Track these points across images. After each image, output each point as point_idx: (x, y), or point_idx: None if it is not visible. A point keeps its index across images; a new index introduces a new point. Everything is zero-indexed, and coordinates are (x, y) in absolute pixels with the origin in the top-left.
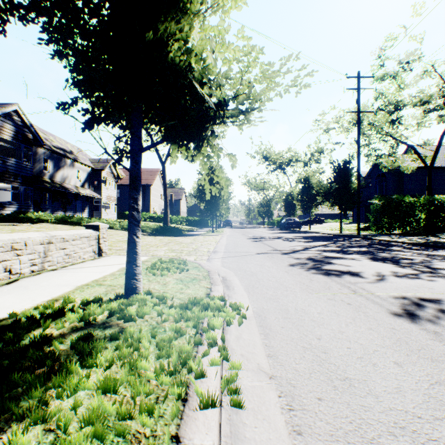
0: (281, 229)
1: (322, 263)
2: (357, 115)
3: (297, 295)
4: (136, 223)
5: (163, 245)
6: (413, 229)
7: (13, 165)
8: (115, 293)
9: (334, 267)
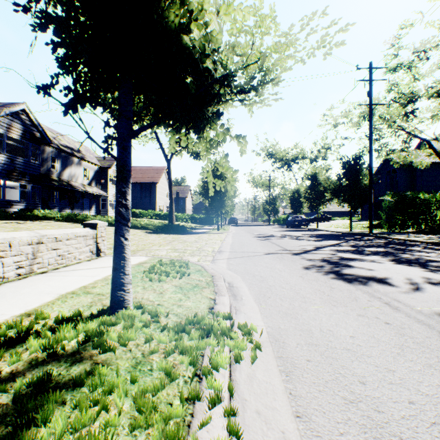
0: (288, 226)
1: (340, 265)
2: (369, 107)
3: (319, 308)
4: (124, 222)
5: (166, 243)
6: (428, 227)
7: (21, 164)
8: (101, 306)
9: (355, 271)
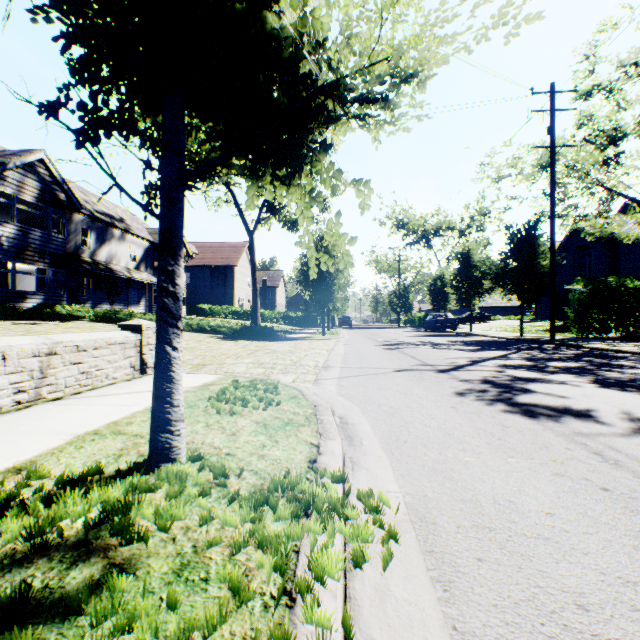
0: (426, 329)
1: (513, 390)
2: (550, 151)
3: (488, 462)
4: (171, 321)
5: (246, 354)
6: None
7: (38, 238)
8: (136, 455)
9: (537, 398)
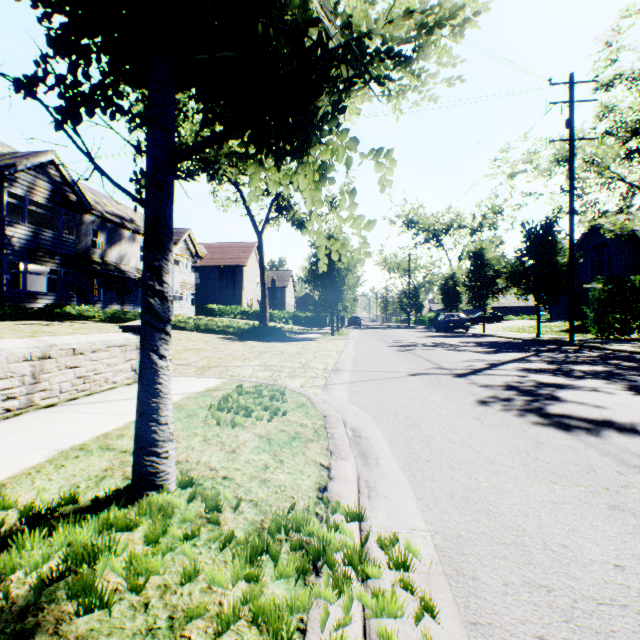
0: (438, 330)
1: (540, 397)
2: (569, 144)
3: (528, 489)
4: (158, 325)
5: (253, 356)
6: None
7: (49, 239)
8: (120, 478)
9: (570, 408)
